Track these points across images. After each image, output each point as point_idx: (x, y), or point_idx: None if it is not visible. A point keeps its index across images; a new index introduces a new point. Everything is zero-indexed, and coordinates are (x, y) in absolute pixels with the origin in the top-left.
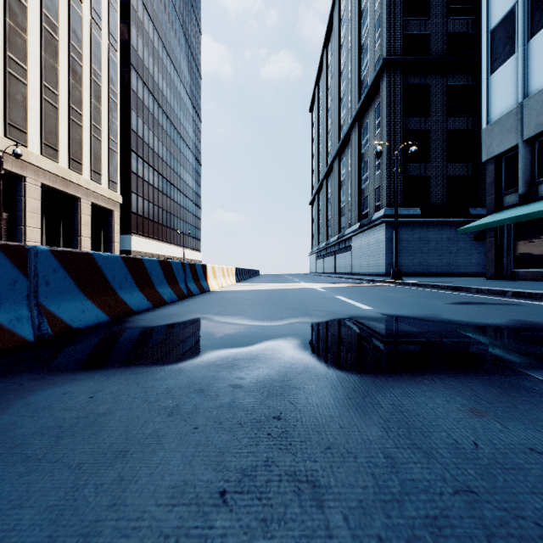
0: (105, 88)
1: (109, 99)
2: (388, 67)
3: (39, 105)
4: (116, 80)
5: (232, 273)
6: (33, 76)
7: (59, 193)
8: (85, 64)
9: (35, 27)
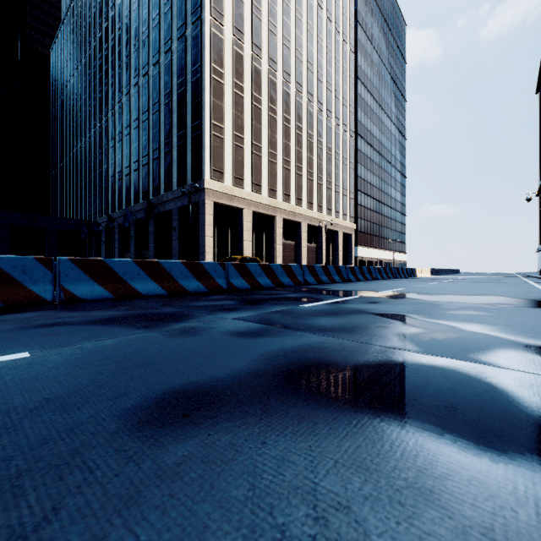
0: (348, 164)
1: (350, 169)
2: None
3: (325, 191)
4: (353, 155)
5: (428, 271)
6: (324, 179)
7: (331, 230)
8: (340, 157)
9: (324, 155)
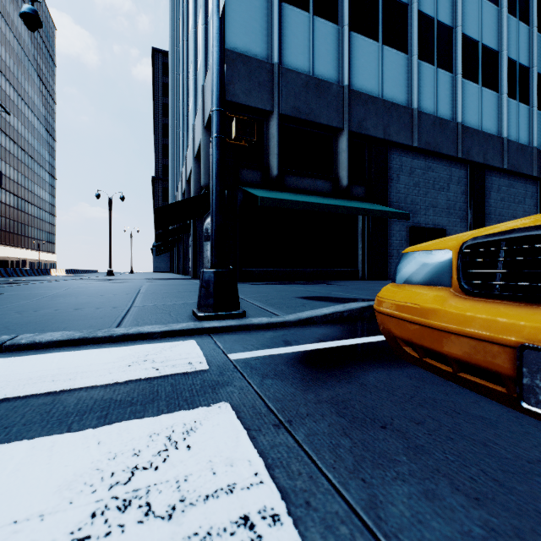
0: None
1: None
2: (155, 179)
3: None
4: None
5: (63, 271)
6: None
7: None
8: None
9: None
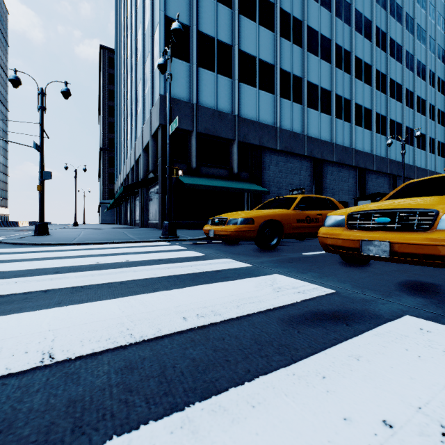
0: None
1: None
2: (102, 150)
3: None
4: None
5: (27, 223)
6: None
7: None
8: None
9: None
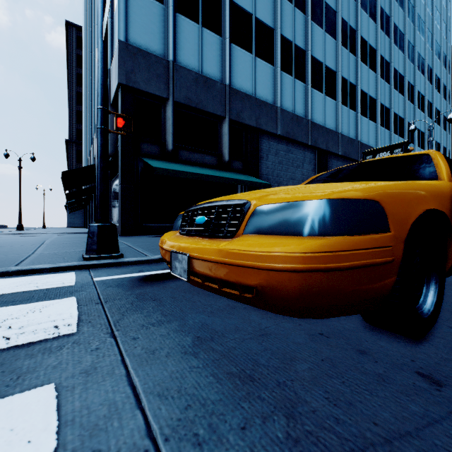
0: None
1: None
2: (69, 142)
3: None
4: None
5: None
6: None
7: None
8: None
9: None
